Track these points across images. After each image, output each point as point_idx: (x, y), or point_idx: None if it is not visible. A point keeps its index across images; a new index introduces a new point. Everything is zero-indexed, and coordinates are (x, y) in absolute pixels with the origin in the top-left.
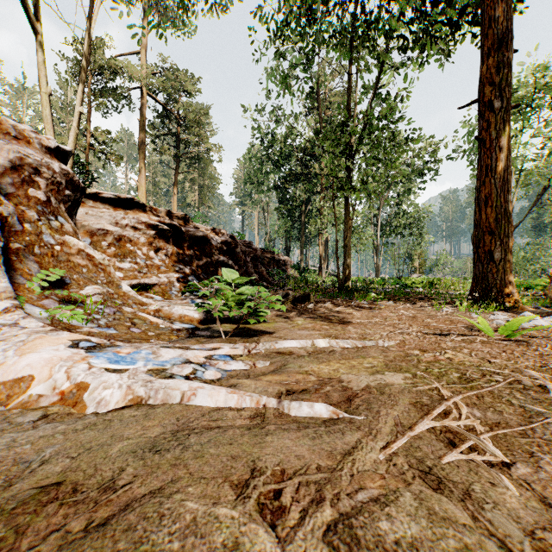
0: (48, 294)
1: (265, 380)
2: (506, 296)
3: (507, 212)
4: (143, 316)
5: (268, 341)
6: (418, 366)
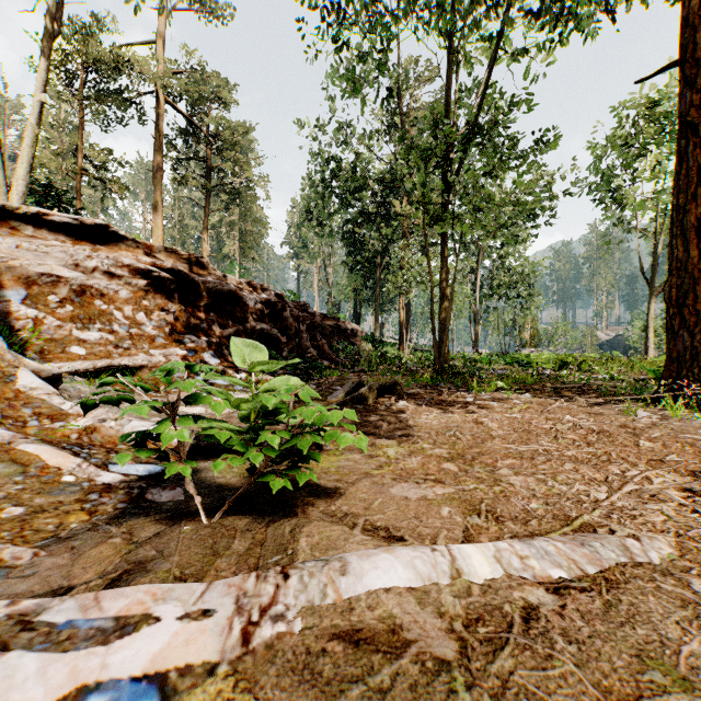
0: None
1: None
2: None
3: None
4: (28, 454)
5: (319, 561)
6: None
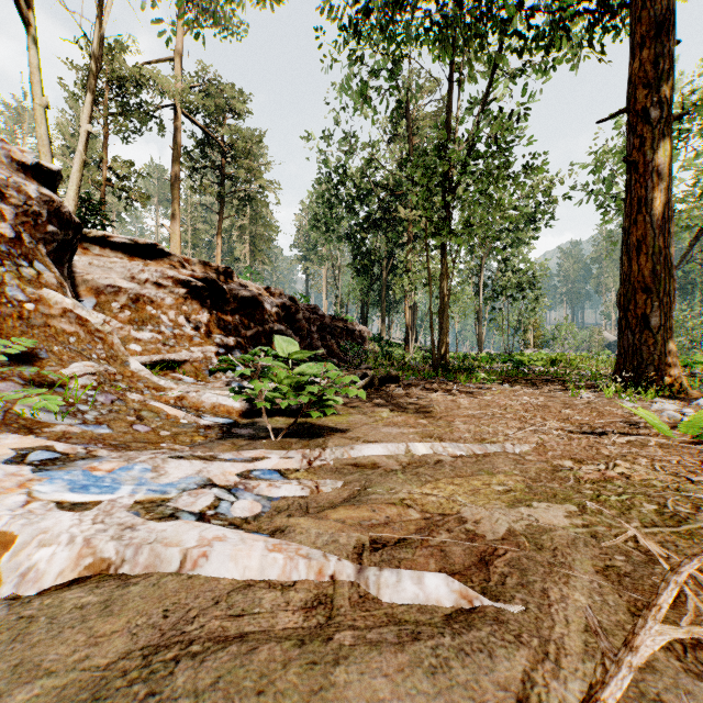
0: (8, 374)
1: (334, 519)
2: (667, 377)
3: (667, 262)
4: (156, 407)
5: (340, 446)
6: (580, 489)
